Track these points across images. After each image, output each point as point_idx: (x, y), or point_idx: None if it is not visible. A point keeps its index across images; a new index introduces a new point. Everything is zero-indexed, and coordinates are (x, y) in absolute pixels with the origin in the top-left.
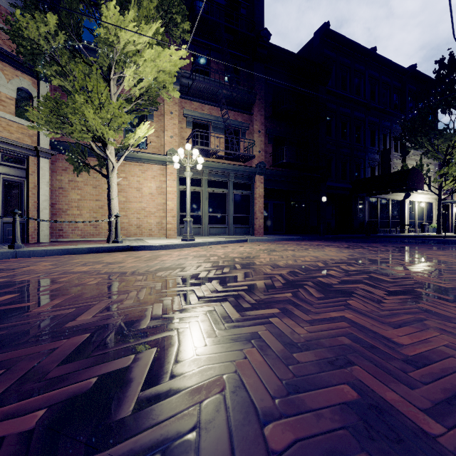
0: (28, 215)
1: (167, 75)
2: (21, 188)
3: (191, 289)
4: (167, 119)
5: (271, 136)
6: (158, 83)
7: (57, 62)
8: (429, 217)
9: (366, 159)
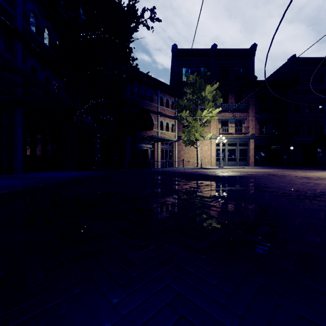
0: (173, 159)
1: (214, 114)
2: (171, 152)
3: (227, 172)
4: (211, 122)
5: (258, 120)
6: (211, 116)
7: (186, 120)
8: None
9: None
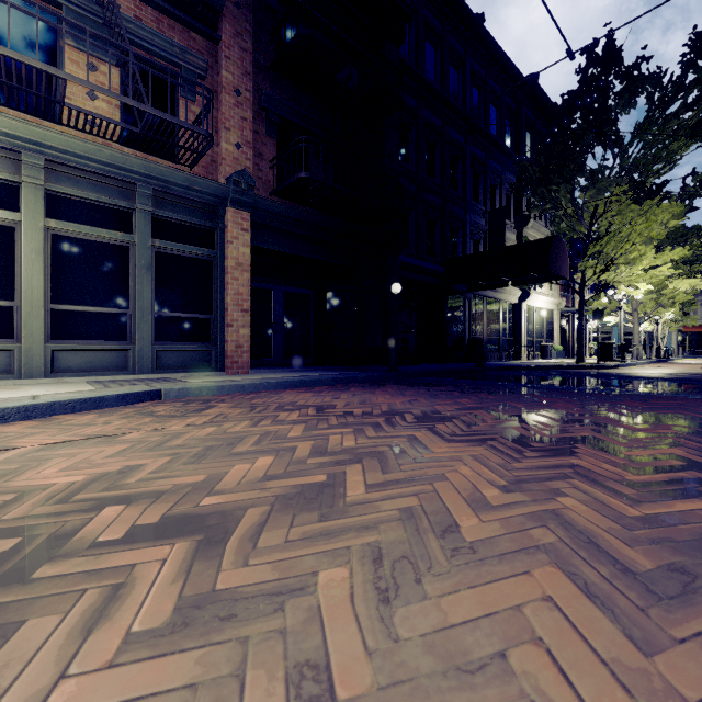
0: None
1: None
2: None
3: None
4: None
5: (272, 116)
6: None
7: None
8: (549, 334)
9: (467, 223)
